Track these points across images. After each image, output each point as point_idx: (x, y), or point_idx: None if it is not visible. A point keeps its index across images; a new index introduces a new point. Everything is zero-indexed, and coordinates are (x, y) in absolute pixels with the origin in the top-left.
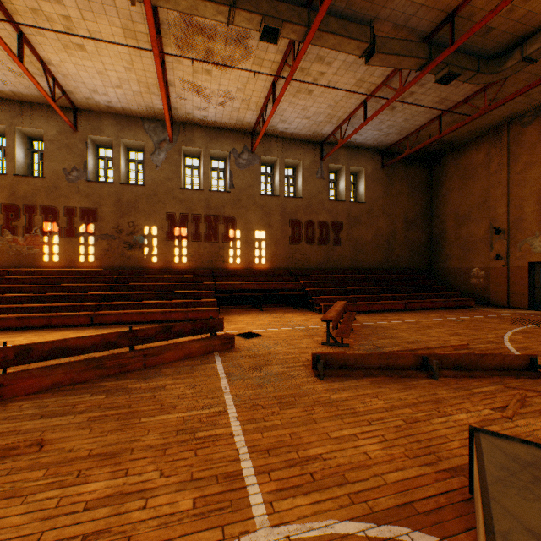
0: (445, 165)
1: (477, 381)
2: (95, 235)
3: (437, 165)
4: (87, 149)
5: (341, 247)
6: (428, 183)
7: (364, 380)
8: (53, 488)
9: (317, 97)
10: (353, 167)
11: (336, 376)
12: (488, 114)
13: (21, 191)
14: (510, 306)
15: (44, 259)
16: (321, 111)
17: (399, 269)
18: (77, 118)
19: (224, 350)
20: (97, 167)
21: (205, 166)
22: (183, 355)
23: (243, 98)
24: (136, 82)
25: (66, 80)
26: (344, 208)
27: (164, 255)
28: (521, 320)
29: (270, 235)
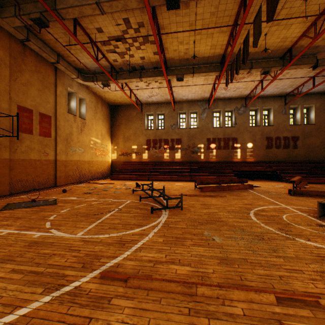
0: None
1: None
2: (180, 149)
3: None
4: (178, 116)
5: (298, 149)
6: None
7: (309, 197)
8: (237, 200)
9: (284, 80)
10: (306, 105)
11: (297, 196)
12: None
13: (157, 134)
14: None
15: (164, 158)
16: (286, 84)
17: None
18: (174, 105)
19: (249, 189)
20: (179, 122)
21: (223, 116)
22: (238, 188)
23: (245, 87)
24: (201, 91)
25: (176, 95)
26: (299, 128)
27: (205, 156)
28: None
29: (255, 145)
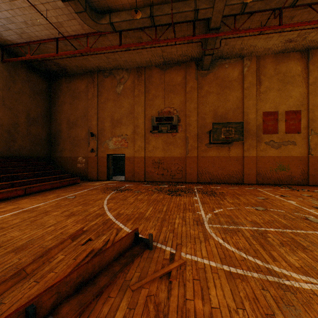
0: (61, 84)
1: (106, 301)
2: None
3: (56, 82)
4: None
5: None
6: (49, 93)
7: None
8: None
9: None
10: None
11: None
12: (88, 59)
13: None
14: (99, 179)
15: None
16: None
17: (22, 157)
18: None
19: None
20: None
21: None
22: None
23: None
24: None
25: None
26: None
27: None
28: (107, 189)
29: None
